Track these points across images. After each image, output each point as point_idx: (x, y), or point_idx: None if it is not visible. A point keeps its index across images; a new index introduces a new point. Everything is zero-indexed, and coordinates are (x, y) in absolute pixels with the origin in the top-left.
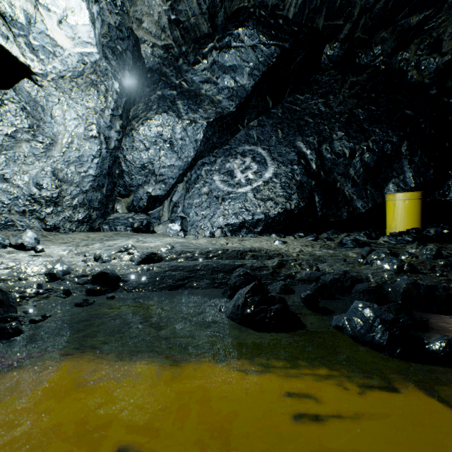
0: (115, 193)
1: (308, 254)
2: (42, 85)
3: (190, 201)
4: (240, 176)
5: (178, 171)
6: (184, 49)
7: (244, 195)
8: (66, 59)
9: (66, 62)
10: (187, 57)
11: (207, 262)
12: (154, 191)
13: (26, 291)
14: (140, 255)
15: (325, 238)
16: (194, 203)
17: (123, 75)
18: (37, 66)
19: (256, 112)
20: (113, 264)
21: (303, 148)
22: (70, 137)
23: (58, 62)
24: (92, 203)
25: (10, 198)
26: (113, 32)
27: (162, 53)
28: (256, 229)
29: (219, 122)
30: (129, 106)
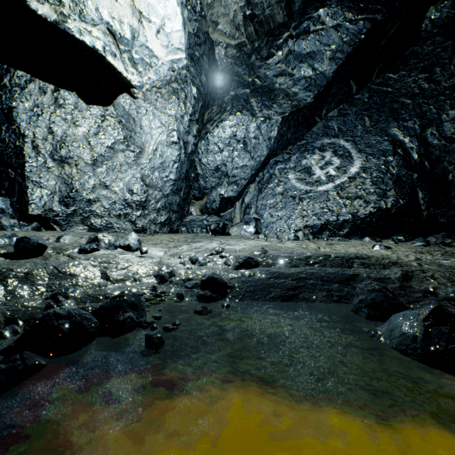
0: (190, 196)
1: (434, 264)
2: (138, 97)
3: (263, 202)
4: (319, 172)
5: (250, 172)
6: (257, 44)
7: (325, 194)
8: (159, 69)
9: (159, 72)
10: (260, 52)
11: (311, 269)
12: (226, 192)
13: (145, 293)
14: (234, 259)
15: (440, 243)
16: (268, 203)
17: (200, 80)
18: (136, 78)
19: (336, 101)
20: (210, 268)
21: (399, 135)
22: (155, 145)
23: (152, 73)
24: (172, 206)
25: (109, 203)
26: (191, 40)
27: (235, 52)
28: (340, 231)
29: (295, 116)
30: (204, 110)
